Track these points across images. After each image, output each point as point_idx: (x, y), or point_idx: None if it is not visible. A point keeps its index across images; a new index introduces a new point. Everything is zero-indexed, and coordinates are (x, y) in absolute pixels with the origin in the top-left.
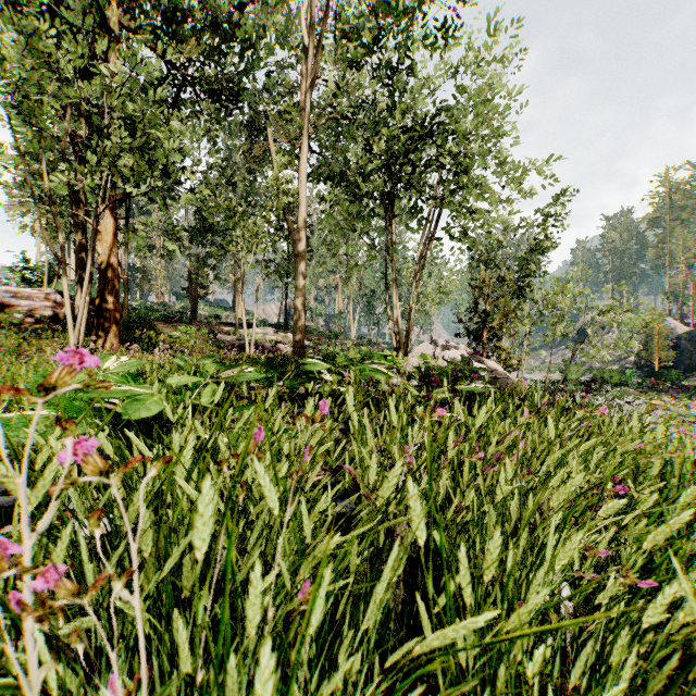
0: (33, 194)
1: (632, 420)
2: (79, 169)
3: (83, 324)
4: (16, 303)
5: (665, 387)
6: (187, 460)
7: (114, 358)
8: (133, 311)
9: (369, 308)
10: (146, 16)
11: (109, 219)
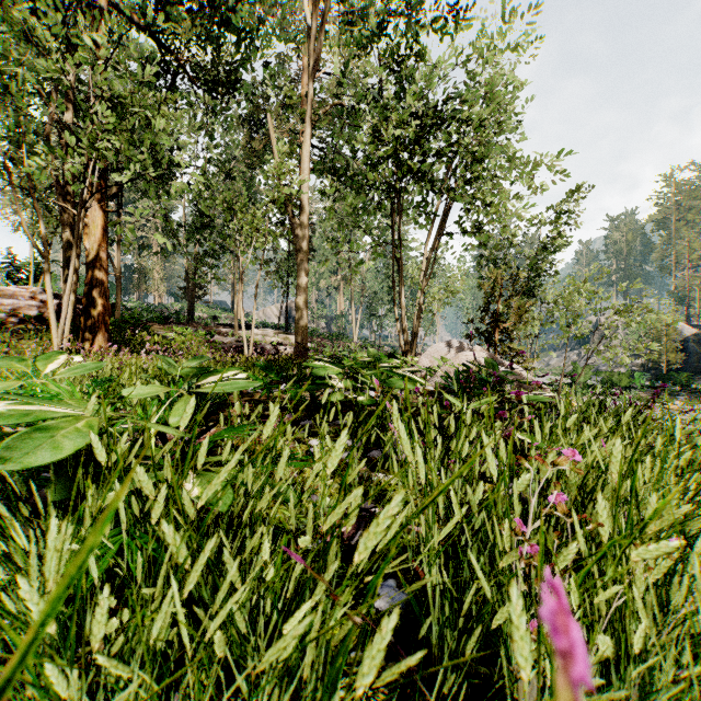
0: (11, 181)
1: None
2: (60, 152)
3: (67, 324)
4: None
5: (674, 390)
6: None
7: (63, 360)
8: (126, 311)
9: (371, 309)
10: None
11: (97, 211)
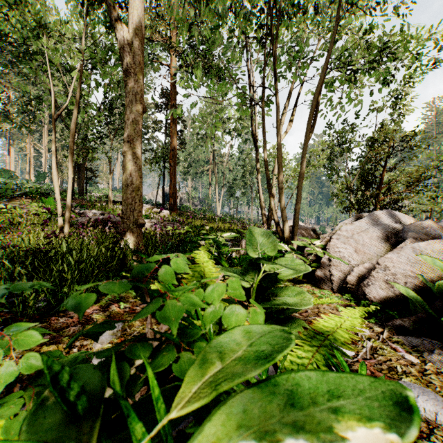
0: None
1: None
2: None
3: None
4: None
5: None
6: None
7: None
8: None
9: (230, 192)
10: None
11: None
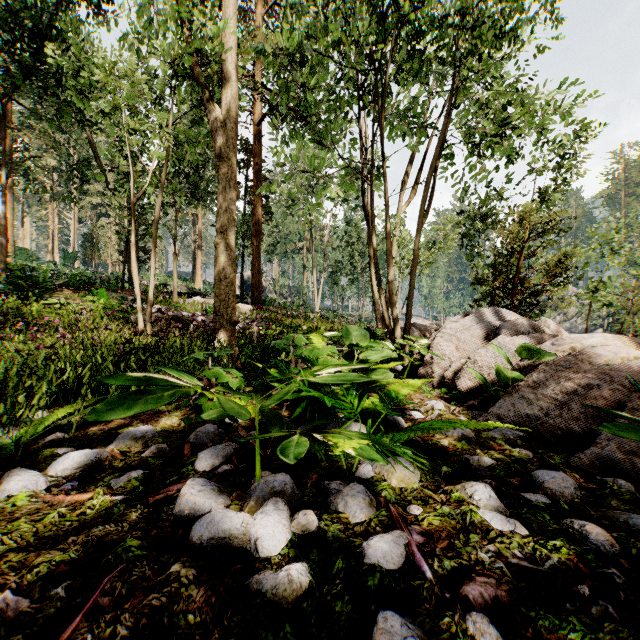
0: None
1: None
2: None
3: None
4: None
5: None
6: None
7: None
8: (19, 272)
9: (333, 279)
10: None
11: None
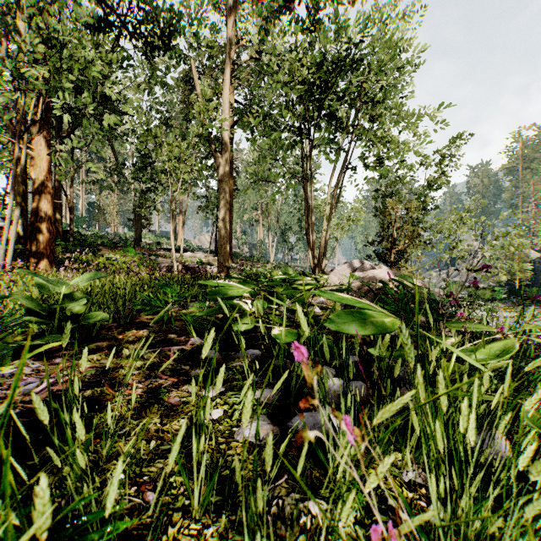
0: None
1: None
2: None
3: (12, 245)
4: None
5: (527, 302)
6: None
7: None
8: (78, 237)
9: (284, 237)
10: None
11: (42, 145)
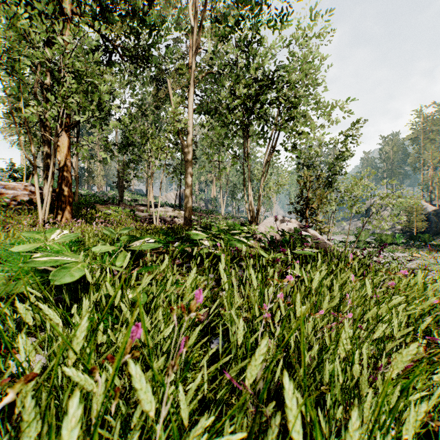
0: (14, 121)
1: (418, 276)
2: (44, 105)
3: (47, 206)
4: (5, 192)
5: (420, 245)
6: (80, 341)
7: (58, 232)
8: (81, 197)
9: (232, 195)
10: (89, 7)
11: (65, 137)
